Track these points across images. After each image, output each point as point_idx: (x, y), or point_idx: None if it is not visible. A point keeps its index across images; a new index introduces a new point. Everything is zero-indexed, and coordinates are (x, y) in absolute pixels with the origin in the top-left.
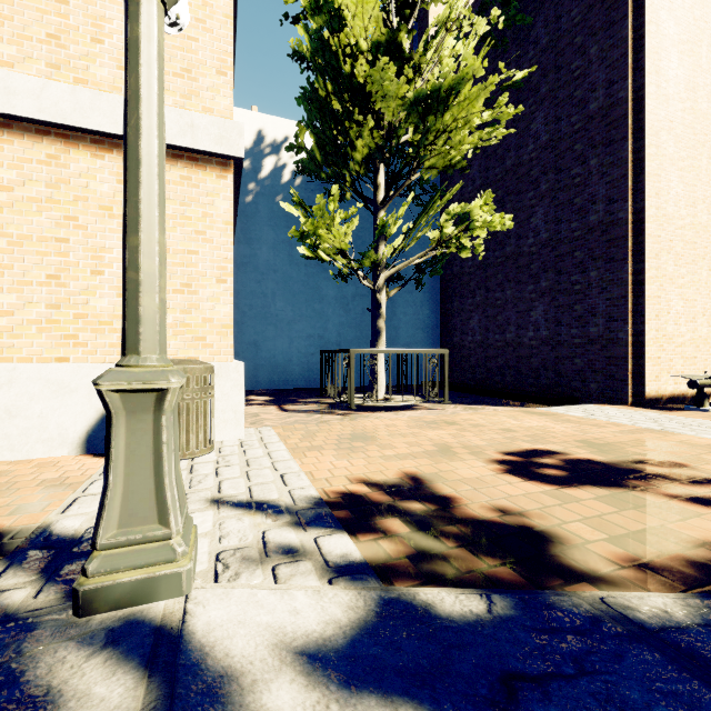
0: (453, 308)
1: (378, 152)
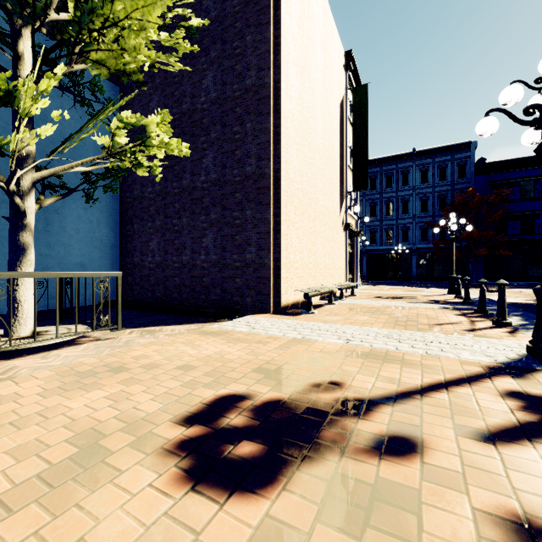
0: (134, 229)
1: None
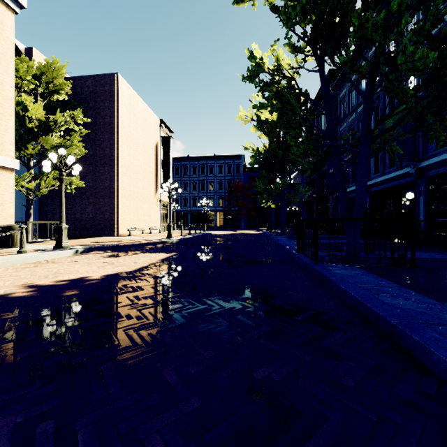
0: (48, 202)
1: (38, 154)
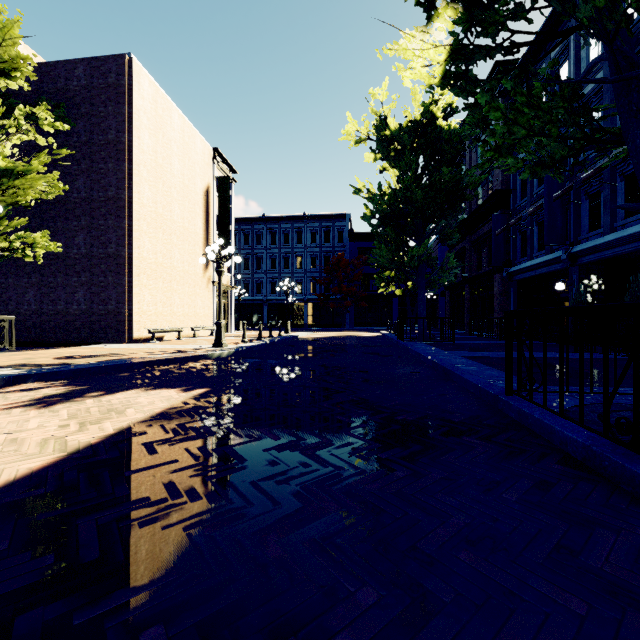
0: (9, 283)
1: None
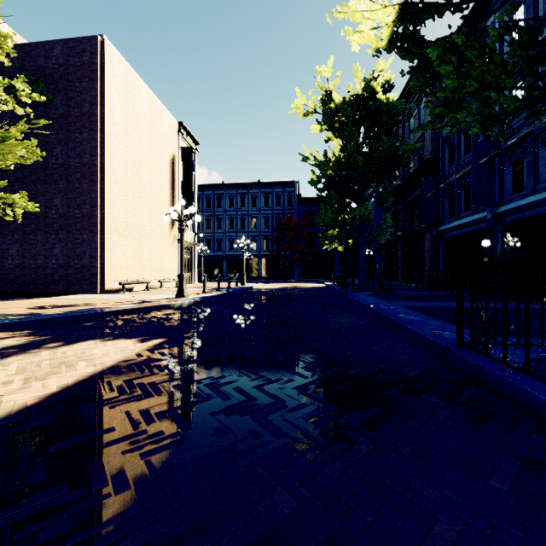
0: None
1: None
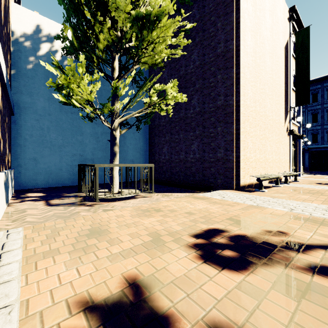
0: (155, 142)
1: (113, 45)
